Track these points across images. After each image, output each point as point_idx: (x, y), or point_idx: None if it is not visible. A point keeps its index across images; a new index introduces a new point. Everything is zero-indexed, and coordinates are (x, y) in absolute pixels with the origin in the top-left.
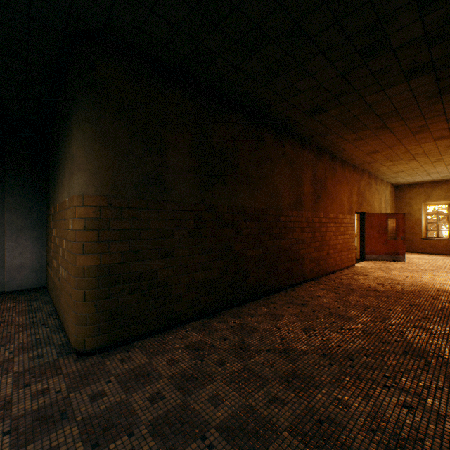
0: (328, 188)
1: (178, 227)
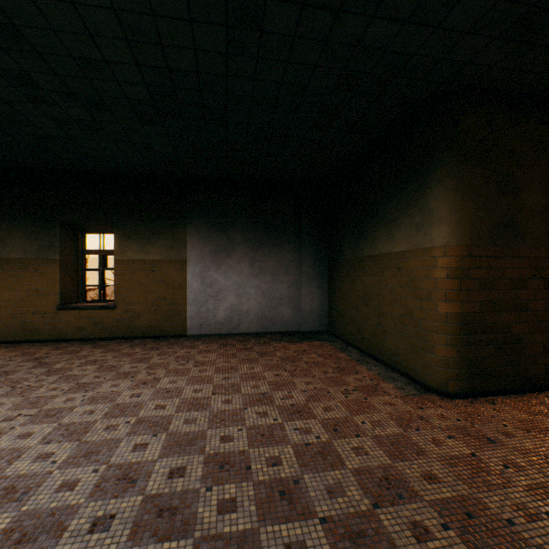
0: None
1: (532, 276)
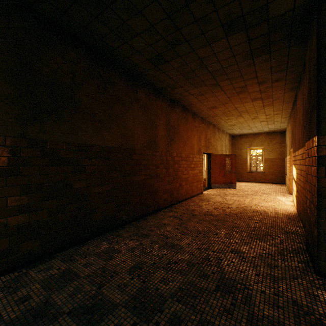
0: (180, 133)
1: None
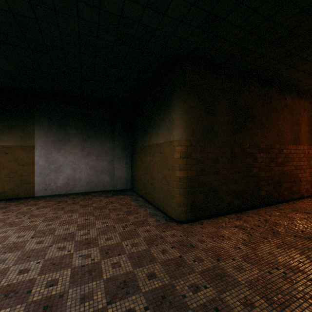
0: None
1: (222, 157)
